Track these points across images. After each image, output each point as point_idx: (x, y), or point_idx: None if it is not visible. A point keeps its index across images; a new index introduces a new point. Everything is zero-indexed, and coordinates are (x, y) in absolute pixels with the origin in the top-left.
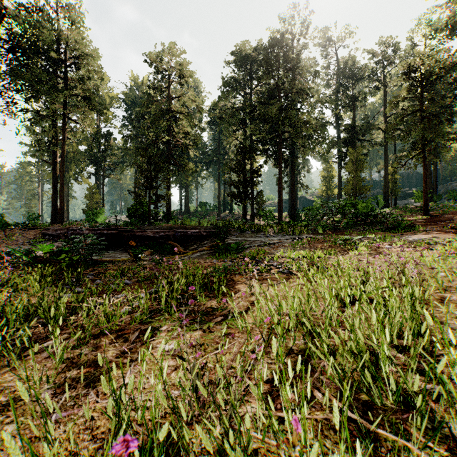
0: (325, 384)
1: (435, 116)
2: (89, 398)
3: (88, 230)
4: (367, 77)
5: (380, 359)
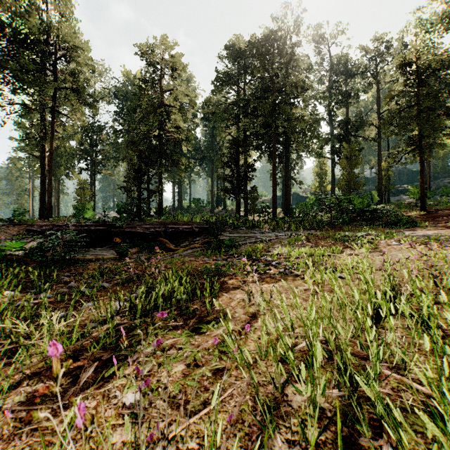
0: None
1: (431, 110)
2: None
3: (74, 226)
4: (361, 73)
5: None
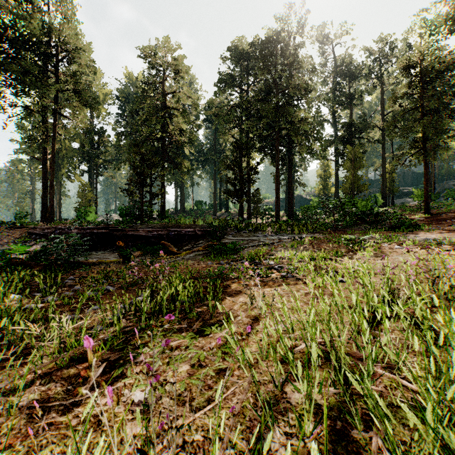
0: None
1: (436, 113)
2: None
3: (76, 229)
4: (365, 74)
5: None
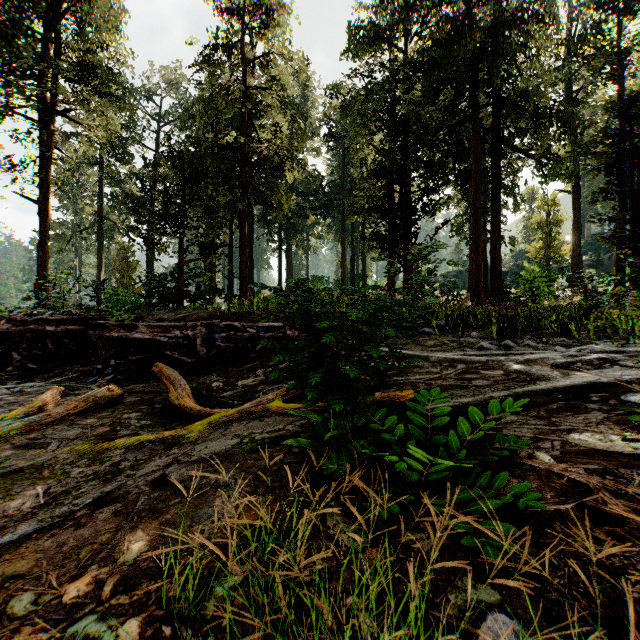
0: None
1: None
2: None
3: (10, 322)
4: None
5: None
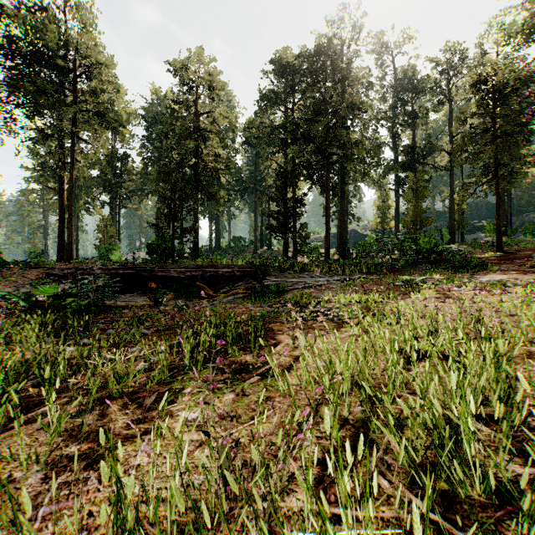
0: (391, 467)
1: (509, 136)
2: (89, 485)
3: (100, 269)
4: (429, 90)
5: (463, 436)
